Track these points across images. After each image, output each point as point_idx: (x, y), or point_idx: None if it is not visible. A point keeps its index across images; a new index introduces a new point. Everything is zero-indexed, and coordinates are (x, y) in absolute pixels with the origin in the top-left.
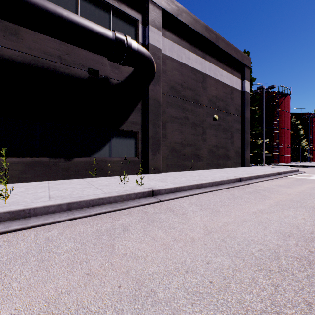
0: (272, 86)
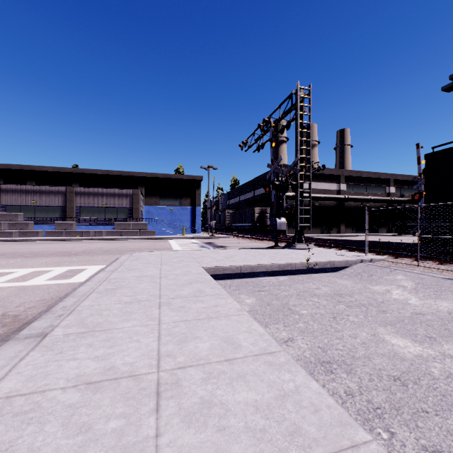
0: None
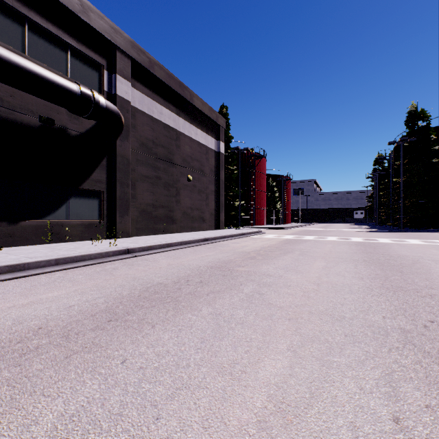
0: (247, 149)
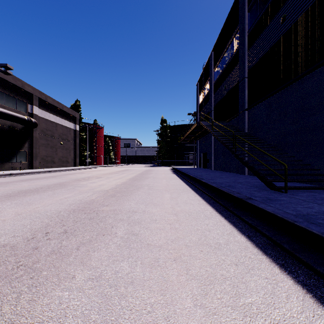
0: (91, 126)
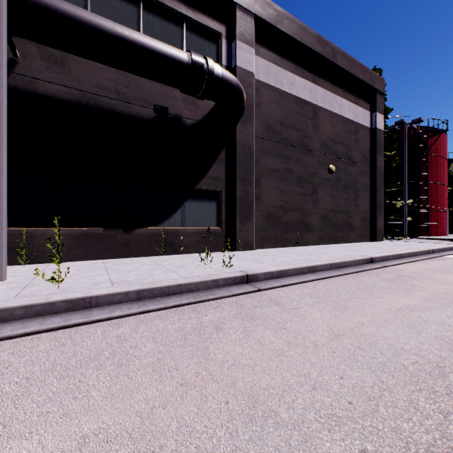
0: (419, 120)
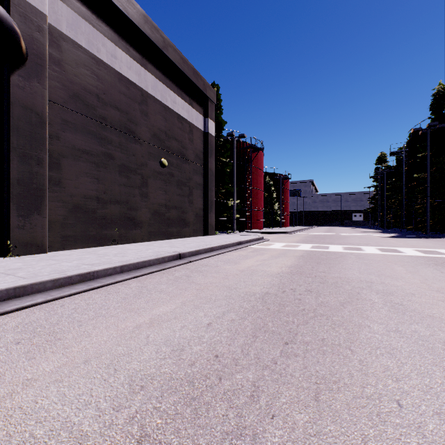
0: (243, 135)
